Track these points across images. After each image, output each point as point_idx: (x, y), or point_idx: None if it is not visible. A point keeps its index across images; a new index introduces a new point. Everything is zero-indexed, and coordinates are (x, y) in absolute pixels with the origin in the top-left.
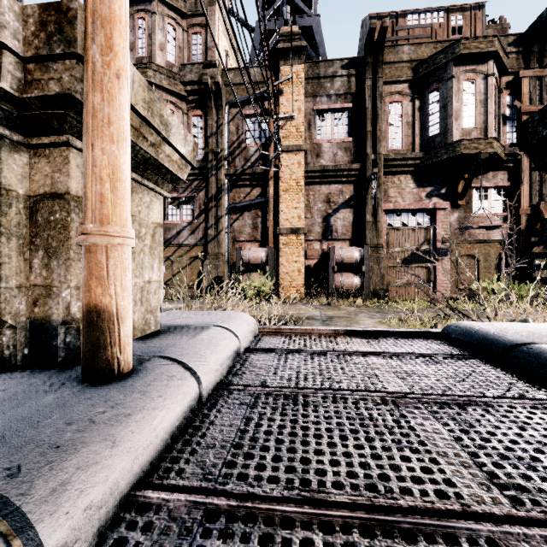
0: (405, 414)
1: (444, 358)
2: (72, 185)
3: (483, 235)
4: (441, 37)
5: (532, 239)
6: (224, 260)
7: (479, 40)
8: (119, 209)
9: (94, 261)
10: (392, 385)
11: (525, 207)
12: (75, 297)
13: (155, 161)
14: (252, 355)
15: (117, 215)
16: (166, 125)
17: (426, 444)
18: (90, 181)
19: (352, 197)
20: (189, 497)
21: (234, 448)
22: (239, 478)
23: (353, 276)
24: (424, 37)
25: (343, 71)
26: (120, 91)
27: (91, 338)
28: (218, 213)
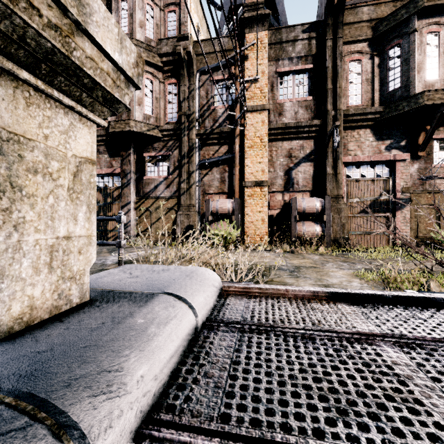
0: None
1: None
2: None
3: None
4: None
5: None
6: (195, 210)
7: None
8: None
9: None
10: None
11: None
12: None
13: (66, 59)
14: (213, 334)
15: None
16: (79, 1)
17: None
18: None
19: (312, 151)
20: None
21: None
22: None
23: (314, 225)
24: None
25: (304, 34)
26: None
27: None
28: (190, 168)
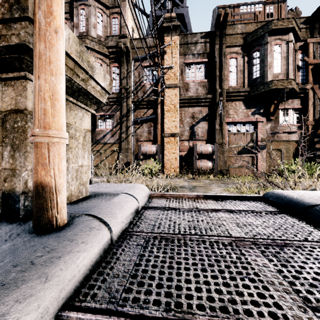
0: (244, 252)
1: (266, 213)
2: (28, 104)
3: (285, 137)
4: (260, 19)
5: (315, 140)
6: (131, 152)
7: (283, 20)
8: (57, 119)
9: (40, 153)
10: (234, 231)
11: (311, 120)
12: (31, 176)
13: (85, 90)
14: (146, 211)
15: (55, 123)
16: (91, 67)
17: (259, 275)
18: (37, 101)
19: (207, 114)
20: (98, 317)
21: (131, 277)
22: (134, 300)
23: (208, 161)
24: (250, 19)
25: (201, 39)
26: (57, 42)
27: (38, 203)
28: (127, 124)
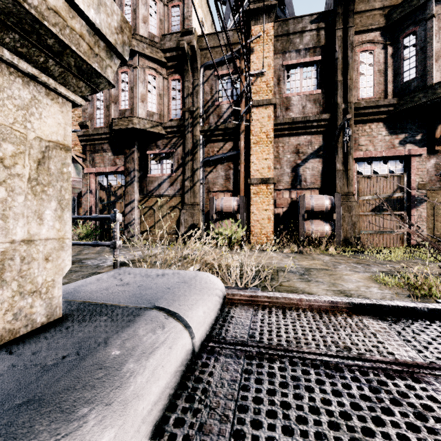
0: None
1: None
2: None
3: None
4: None
5: None
6: (199, 209)
7: None
8: None
9: None
10: None
11: None
12: None
13: (17, 5)
14: (213, 360)
15: None
16: None
17: None
18: None
19: (321, 147)
20: None
21: None
22: None
23: (323, 224)
24: None
25: (312, 25)
26: None
27: None
28: (194, 166)
